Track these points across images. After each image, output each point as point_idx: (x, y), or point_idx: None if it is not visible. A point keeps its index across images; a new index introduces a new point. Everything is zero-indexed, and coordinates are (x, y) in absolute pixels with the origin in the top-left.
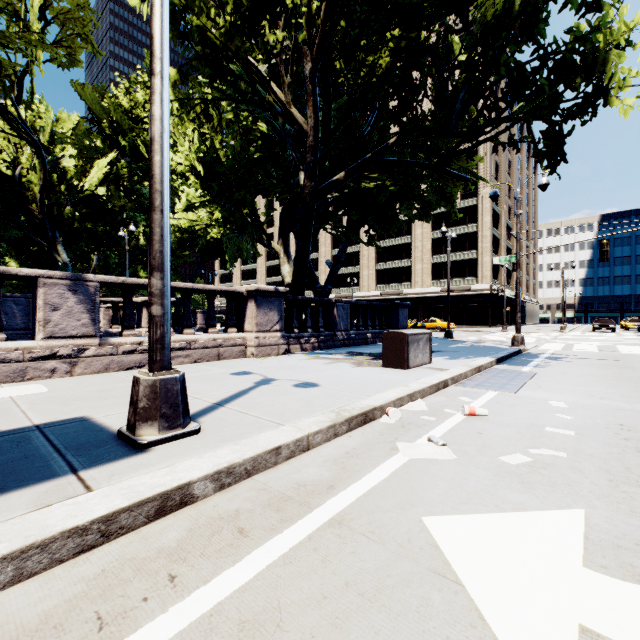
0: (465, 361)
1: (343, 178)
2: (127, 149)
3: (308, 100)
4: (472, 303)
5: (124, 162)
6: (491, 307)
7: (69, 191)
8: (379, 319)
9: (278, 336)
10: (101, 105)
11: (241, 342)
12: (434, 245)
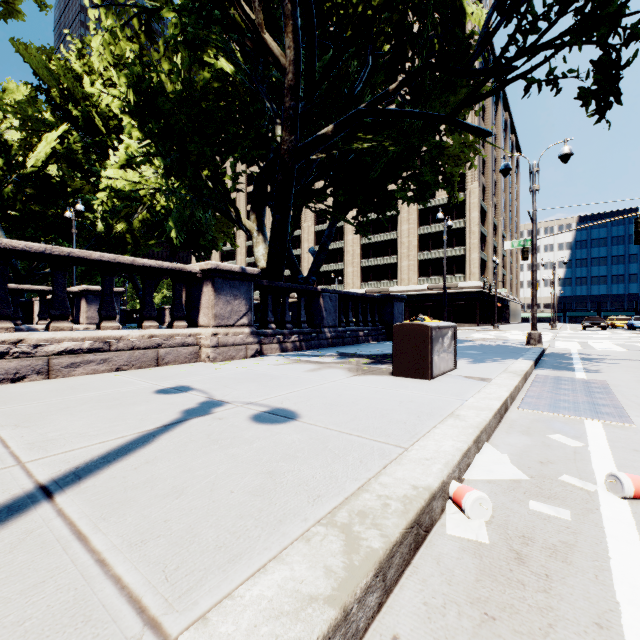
0: (498, 365)
1: (331, 132)
2: (81, 121)
3: (286, 24)
4: (460, 301)
5: (77, 136)
6: (479, 305)
7: (9, 166)
8: (371, 314)
9: (246, 333)
10: (49, 69)
11: (192, 341)
12: (421, 241)
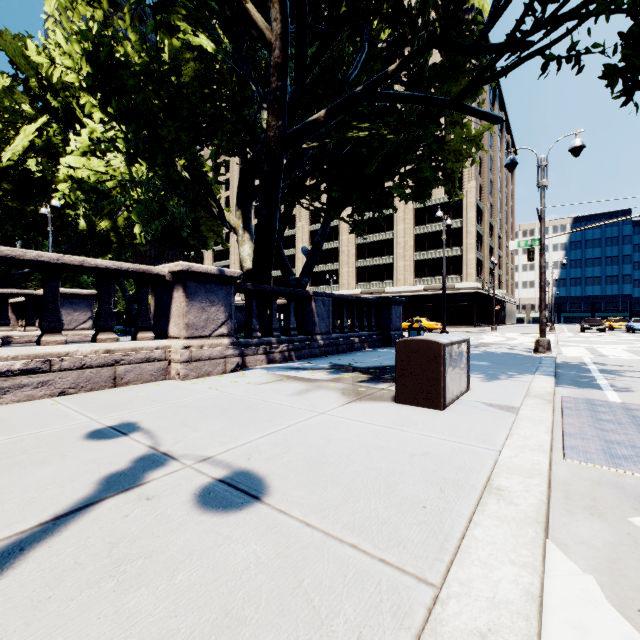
0: (516, 384)
1: (324, 118)
2: (61, 112)
3: None
4: (456, 302)
5: (58, 129)
6: (476, 306)
7: None
8: (367, 318)
9: (225, 344)
10: (27, 57)
11: (160, 355)
12: (417, 241)
